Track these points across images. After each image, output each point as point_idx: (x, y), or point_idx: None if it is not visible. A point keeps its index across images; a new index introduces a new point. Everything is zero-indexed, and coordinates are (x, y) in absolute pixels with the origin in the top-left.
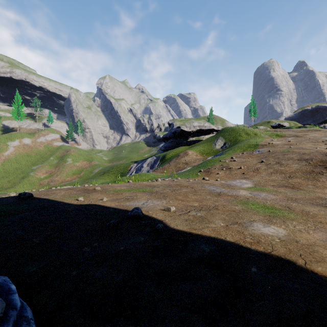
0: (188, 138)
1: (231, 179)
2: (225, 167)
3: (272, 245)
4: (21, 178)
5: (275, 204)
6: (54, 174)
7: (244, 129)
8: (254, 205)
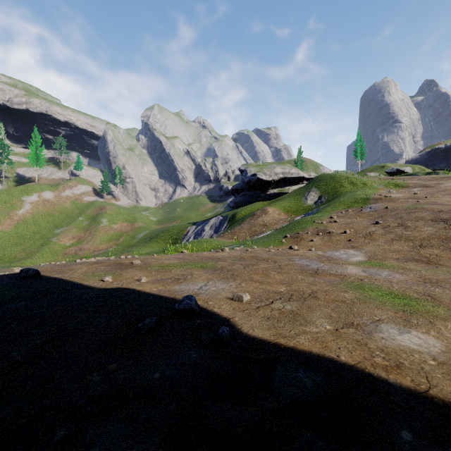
0: (268, 190)
1: (332, 248)
2: (321, 231)
3: (425, 374)
4: (39, 245)
5: (407, 290)
6: (84, 240)
7: (348, 176)
8: (374, 291)
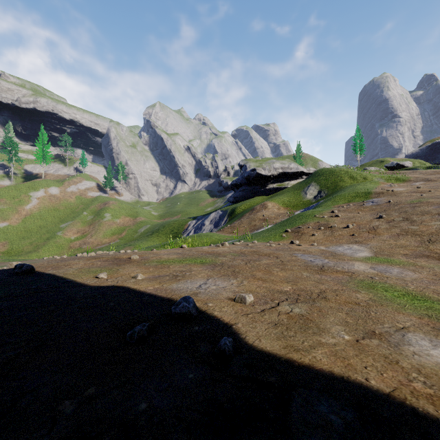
0: (267, 184)
1: (335, 243)
2: (323, 225)
3: None
4: (46, 239)
5: (425, 290)
6: (88, 234)
7: (348, 170)
8: (388, 290)
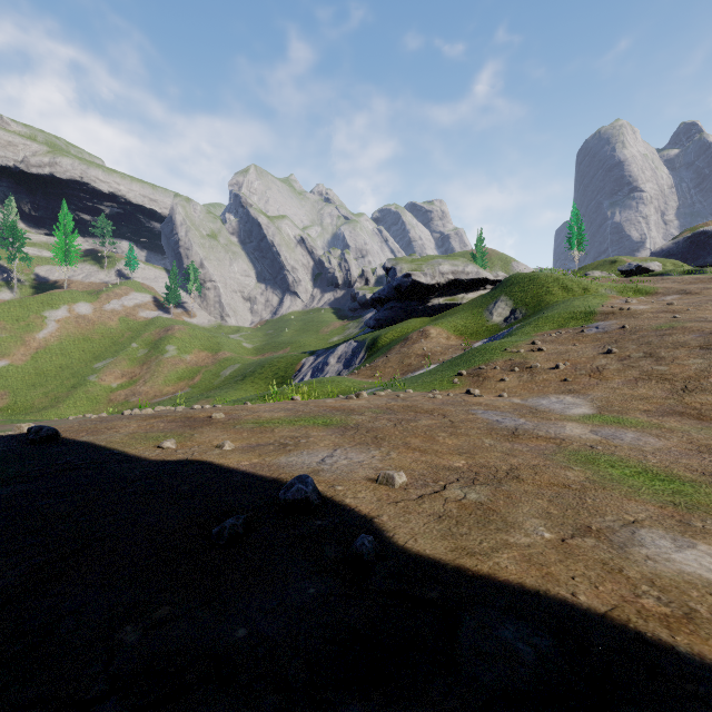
0: (429, 299)
1: (536, 393)
2: (518, 365)
3: None
4: (70, 388)
5: (673, 465)
6: (140, 379)
7: (558, 277)
8: (616, 466)
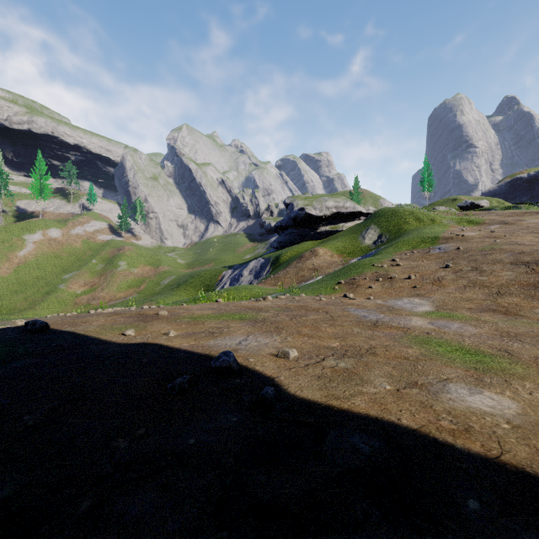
0: (318, 227)
1: (394, 296)
2: (381, 276)
3: (497, 438)
4: (44, 294)
5: (481, 345)
6: (98, 287)
7: (413, 211)
8: (442, 346)
